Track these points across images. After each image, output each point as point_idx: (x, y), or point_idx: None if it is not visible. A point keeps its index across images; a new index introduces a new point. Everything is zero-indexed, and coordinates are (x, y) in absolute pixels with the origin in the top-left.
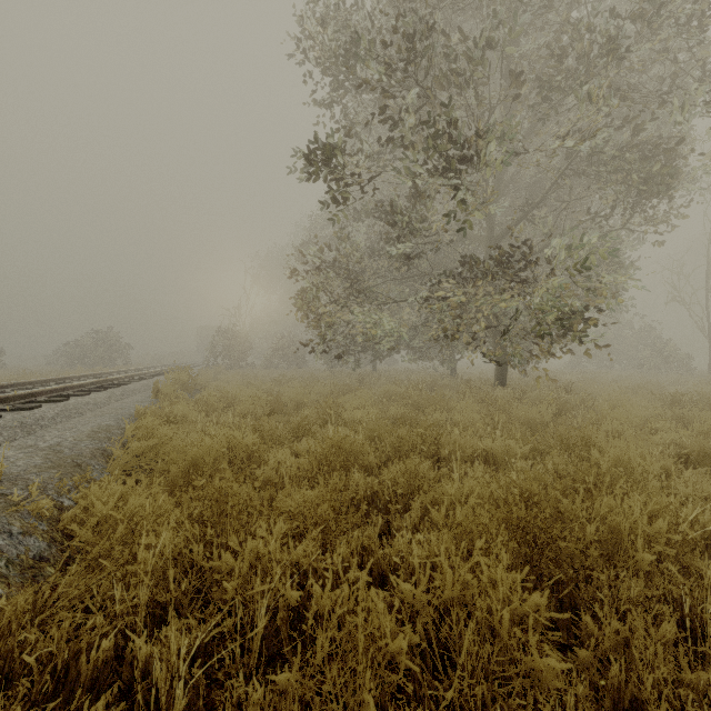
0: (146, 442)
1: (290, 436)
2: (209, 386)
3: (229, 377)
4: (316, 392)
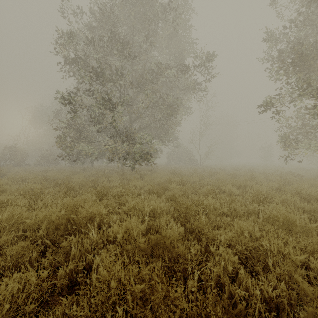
0: (1, 189)
1: (52, 187)
2: (7, 174)
3: (18, 170)
4: (63, 175)
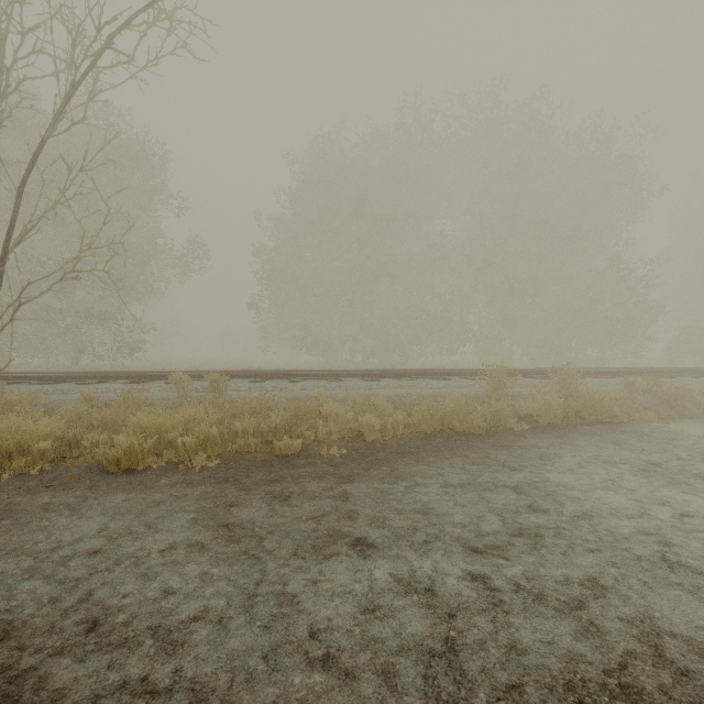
0: None
1: None
2: None
3: None
4: None
